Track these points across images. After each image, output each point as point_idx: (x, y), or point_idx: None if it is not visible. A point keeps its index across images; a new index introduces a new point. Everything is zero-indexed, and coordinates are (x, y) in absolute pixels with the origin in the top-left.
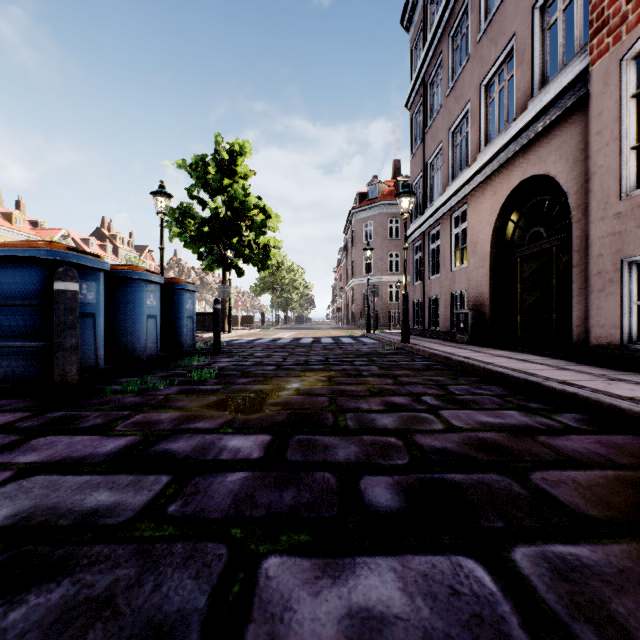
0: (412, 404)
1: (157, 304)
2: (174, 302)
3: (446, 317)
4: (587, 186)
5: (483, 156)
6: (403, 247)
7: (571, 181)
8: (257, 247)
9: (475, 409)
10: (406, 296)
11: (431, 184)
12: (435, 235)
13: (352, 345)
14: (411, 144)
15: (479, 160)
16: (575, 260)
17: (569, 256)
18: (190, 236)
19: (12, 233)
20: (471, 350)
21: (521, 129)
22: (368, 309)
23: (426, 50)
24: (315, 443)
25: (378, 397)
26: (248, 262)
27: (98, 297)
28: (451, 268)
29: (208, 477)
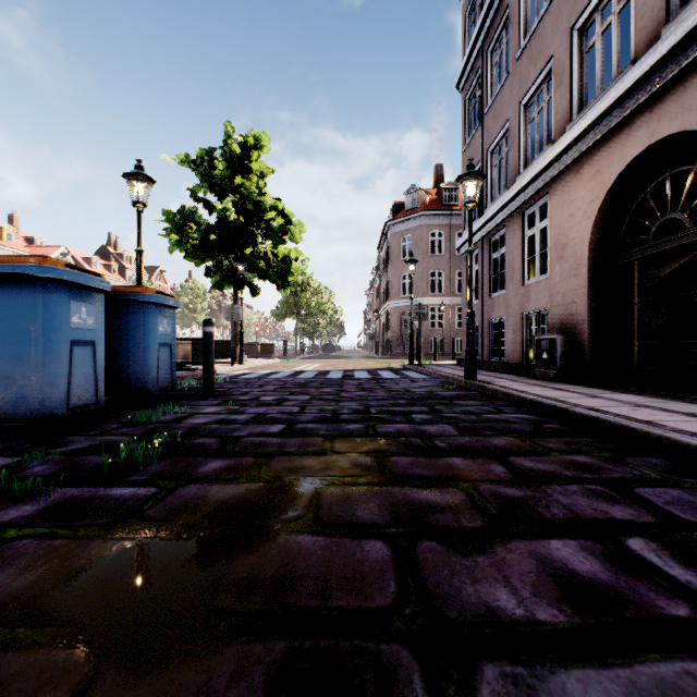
0: (634, 586)
1: (96, 323)
2: (137, 322)
3: (516, 345)
4: None
5: (581, 121)
6: (467, 249)
7: None
8: (275, 259)
9: None
10: (472, 316)
11: (492, 178)
12: (498, 241)
13: (396, 382)
14: (464, 132)
15: (573, 128)
16: None
17: None
18: (193, 245)
19: (2, 250)
20: (578, 393)
21: (652, 67)
22: (411, 335)
23: (487, 7)
24: None
25: (514, 541)
26: (264, 278)
27: None
28: (523, 281)
29: None
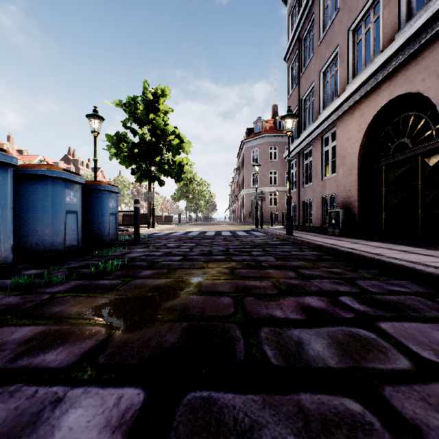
0: (334, 310)
1: (78, 201)
2: (98, 201)
3: (318, 215)
4: None
5: (353, 85)
6: (287, 159)
7: None
8: (174, 164)
9: (419, 319)
10: (290, 198)
11: (305, 115)
12: (308, 153)
13: (246, 237)
14: (288, 87)
15: (349, 88)
16: None
17: (436, 161)
18: (124, 156)
19: None
20: (348, 241)
21: (390, 56)
22: (256, 210)
23: (301, 13)
24: (220, 420)
25: (289, 297)
26: (167, 175)
27: (3, 190)
28: (322, 177)
29: None
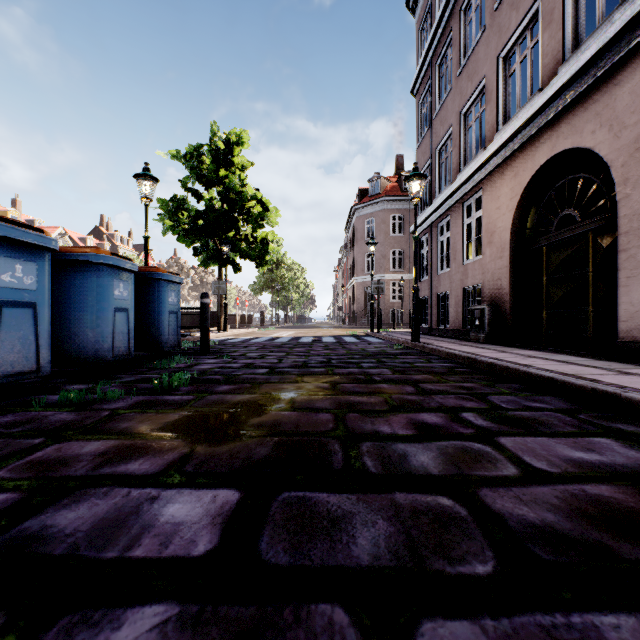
0: (452, 425)
1: (129, 295)
2: (153, 294)
3: (457, 314)
4: (638, 155)
5: (503, 134)
6: (413, 236)
7: (616, 151)
8: (254, 241)
9: (547, 435)
10: (416, 290)
11: (440, 173)
12: (444, 227)
13: (356, 344)
14: (417, 132)
15: (498, 139)
16: (621, 244)
17: (611, 240)
18: (184, 229)
19: None
20: (494, 350)
21: (551, 97)
22: (372, 307)
23: (435, 28)
24: (314, 511)
25: (401, 413)
26: (245, 257)
27: (41, 282)
28: (463, 261)
29: (79, 626)
